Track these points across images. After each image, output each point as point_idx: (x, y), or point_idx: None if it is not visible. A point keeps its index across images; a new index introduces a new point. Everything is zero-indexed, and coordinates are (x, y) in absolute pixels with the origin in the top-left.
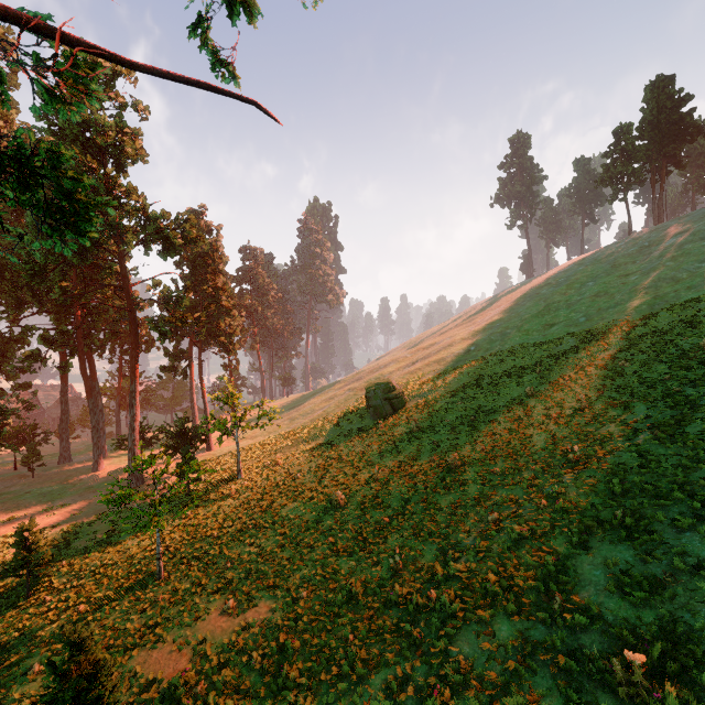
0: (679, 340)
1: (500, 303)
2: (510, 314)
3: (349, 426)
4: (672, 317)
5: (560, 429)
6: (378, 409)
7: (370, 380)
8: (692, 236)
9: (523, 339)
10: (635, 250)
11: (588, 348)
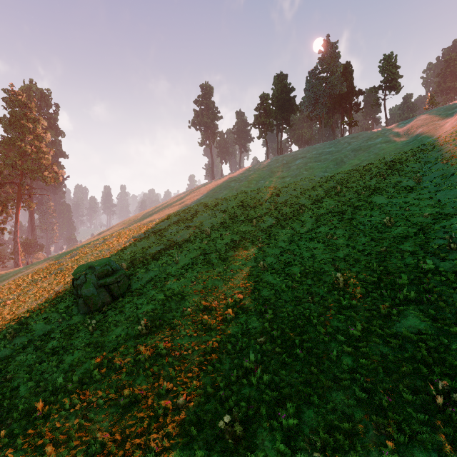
0: (359, 218)
1: (202, 191)
2: (214, 198)
3: (46, 328)
4: (335, 203)
5: (340, 321)
6: (91, 299)
7: (86, 257)
8: (310, 159)
9: (231, 217)
10: (280, 165)
11: (291, 224)
